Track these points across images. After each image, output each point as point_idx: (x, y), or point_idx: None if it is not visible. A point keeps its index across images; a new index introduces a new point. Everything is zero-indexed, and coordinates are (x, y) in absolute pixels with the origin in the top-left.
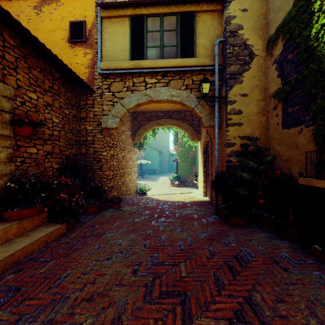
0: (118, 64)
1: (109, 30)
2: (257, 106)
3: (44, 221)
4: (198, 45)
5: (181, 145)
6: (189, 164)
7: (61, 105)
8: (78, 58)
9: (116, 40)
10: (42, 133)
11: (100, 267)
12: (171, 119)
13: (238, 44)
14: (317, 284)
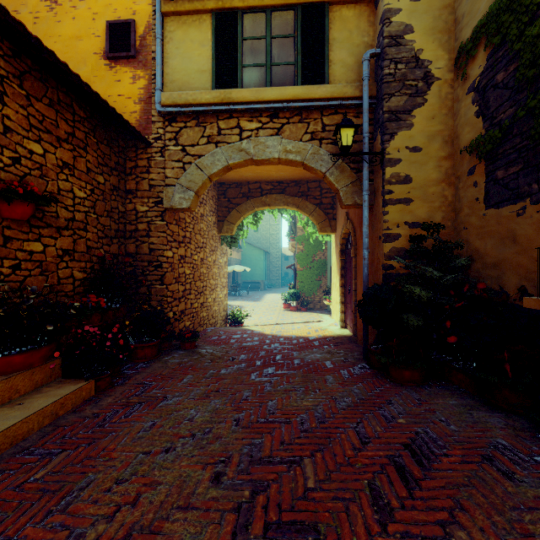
0: (192, 95)
1: (176, 36)
2: (439, 170)
3: (56, 375)
4: (333, 63)
5: (301, 241)
6: (315, 272)
7: (90, 168)
8: (122, 86)
9: (189, 55)
10: (53, 216)
11: (151, 468)
12: (286, 195)
13: (405, 59)
14: None
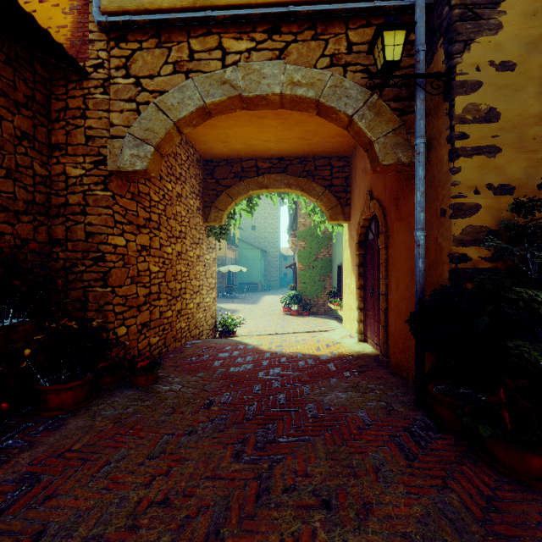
0: None
1: None
2: None
3: None
4: None
5: (303, 237)
6: (318, 272)
7: None
8: None
9: None
10: None
11: None
12: (287, 175)
13: None
14: None
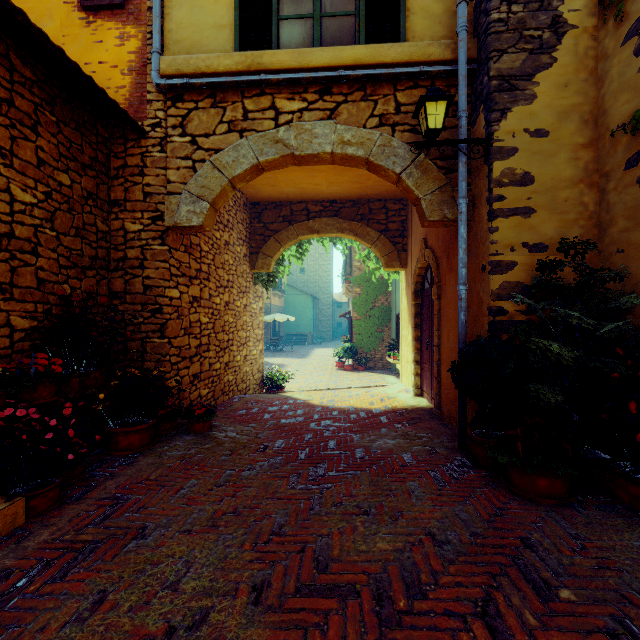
0: (205, 60)
1: None
2: (574, 164)
3: None
4: (411, 12)
5: (358, 283)
6: (375, 322)
7: (44, 159)
8: (104, 49)
9: (201, 2)
10: None
11: None
12: (340, 219)
13: None
14: None
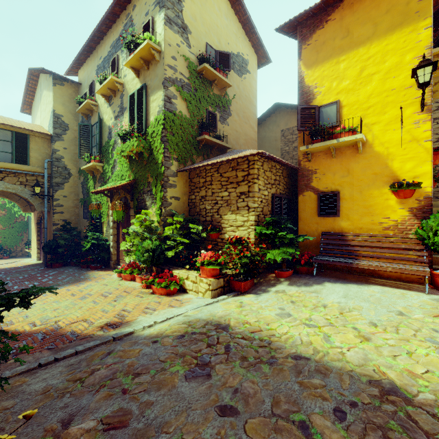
0: None
1: None
2: (73, 203)
3: None
4: (31, 157)
5: (4, 208)
6: (17, 230)
7: None
8: None
9: None
10: None
11: None
12: None
13: (61, 166)
14: (73, 271)
